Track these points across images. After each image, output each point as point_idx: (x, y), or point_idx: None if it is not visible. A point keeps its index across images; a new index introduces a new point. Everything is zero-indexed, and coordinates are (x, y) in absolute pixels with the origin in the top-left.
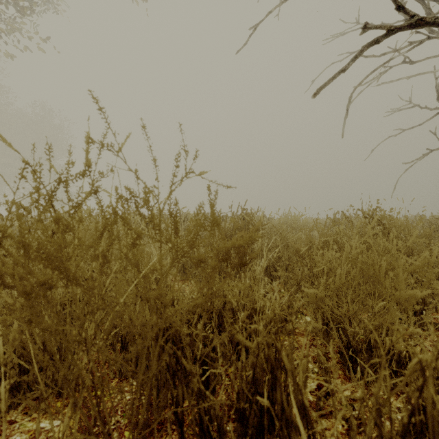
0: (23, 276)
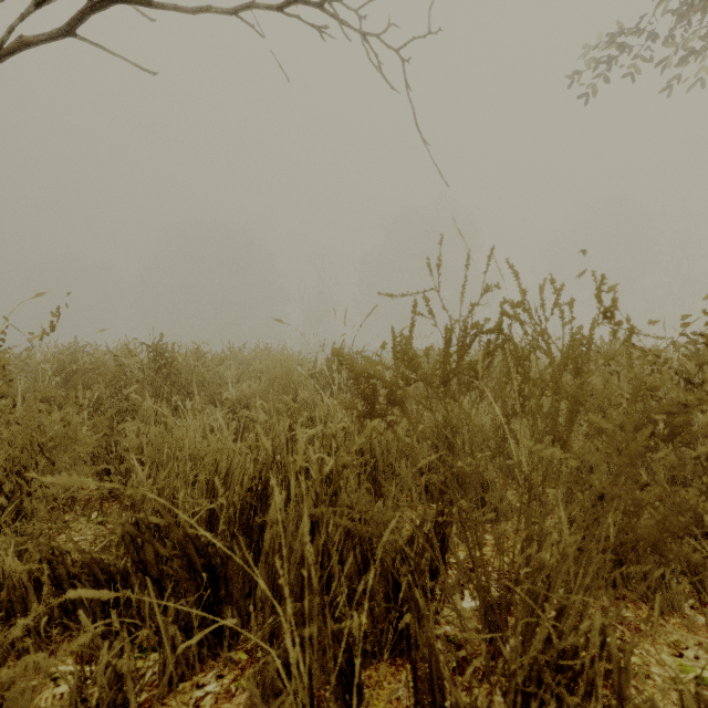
0: (644, 425)
